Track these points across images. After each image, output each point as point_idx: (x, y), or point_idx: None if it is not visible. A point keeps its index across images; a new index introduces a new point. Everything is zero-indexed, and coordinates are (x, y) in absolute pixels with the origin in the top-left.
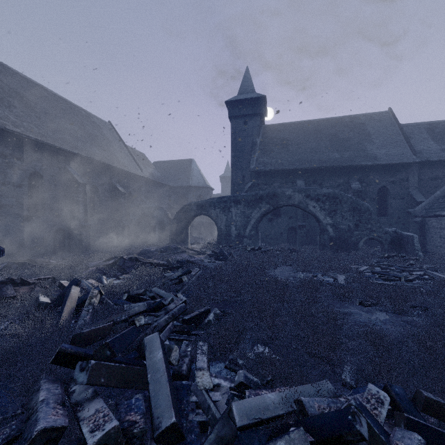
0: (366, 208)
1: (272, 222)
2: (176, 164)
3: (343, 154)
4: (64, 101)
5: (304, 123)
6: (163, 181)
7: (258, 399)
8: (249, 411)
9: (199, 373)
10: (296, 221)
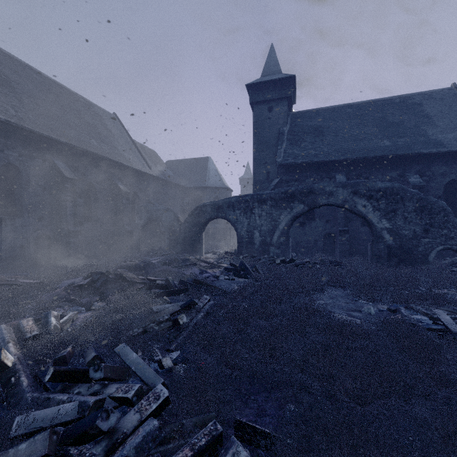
0: (440, 208)
1: (304, 226)
2: (191, 163)
3: (396, 141)
4: (58, 86)
5: (341, 107)
6: (176, 181)
7: None
8: None
9: None
10: (335, 225)
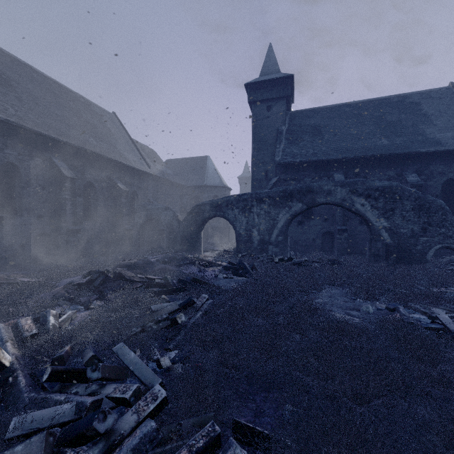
0: (438, 206)
1: (302, 225)
2: (190, 162)
3: (394, 140)
4: (58, 85)
5: (340, 106)
6: (175, 180)
7: None
8: None
9: None
10: (333, 224)
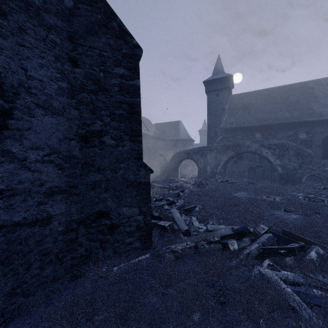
0: (308, 154)
1: (236, 163)
2: (169, 124)
3: (293, 113)
4: None
5: (262, 91)
6: (161, 137)
7: (217, 226)
8: (213, 228)
9: (194, 222)
10: (255, 163)
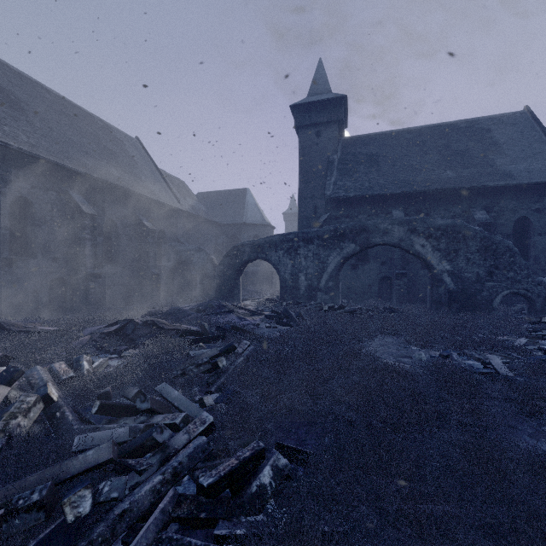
0: (505, 247)
1: (356, 269)
2: (226, 195)
3: (461, 172)
4: (73, 106)
5: (400, 132)
6: (208, 217)
7: None
8: None
9: None
10: (391, 268)
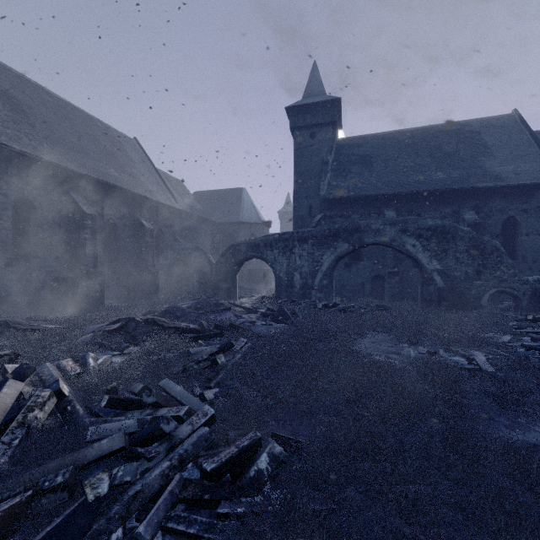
0: (493, 247)
1: (350, 268)
2: (223, 194)
3: (451, 173)
4: (73, 108)
5: (392, 134)
6: (205, 216)
7: None
8: None
9: None
10: (384, 267)
